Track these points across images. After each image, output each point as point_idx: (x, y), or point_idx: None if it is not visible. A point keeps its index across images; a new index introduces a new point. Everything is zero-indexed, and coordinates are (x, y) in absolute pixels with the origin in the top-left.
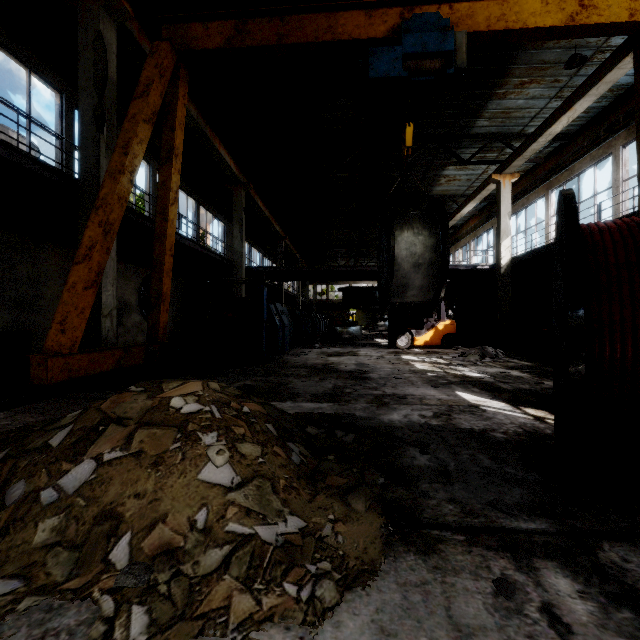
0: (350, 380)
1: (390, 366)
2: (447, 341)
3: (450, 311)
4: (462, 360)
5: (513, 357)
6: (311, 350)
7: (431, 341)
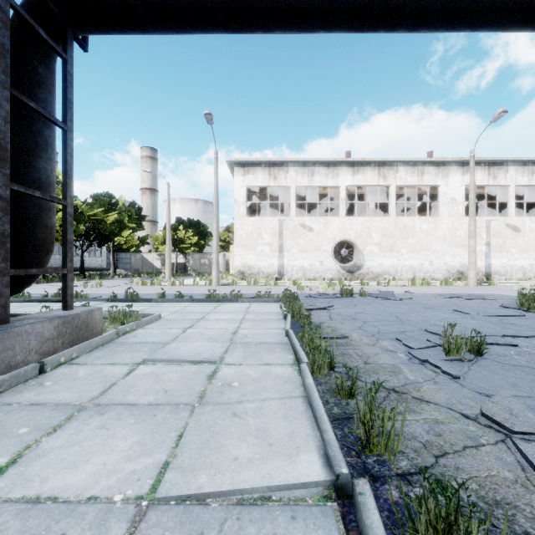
0: None
1: None
2: None
3: None
4: None
5: None
6: None
7: None
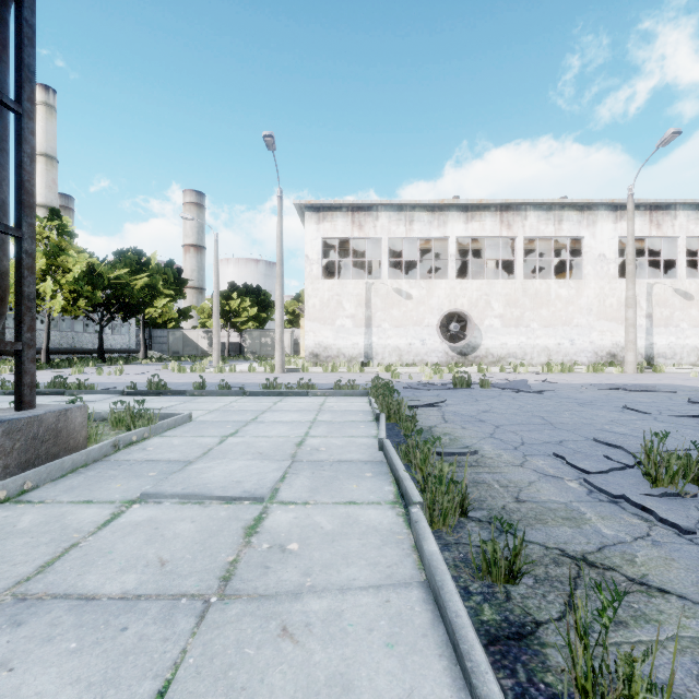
0: None
1: None
2: None
3: None
4: None
5: None
6: None
7: None
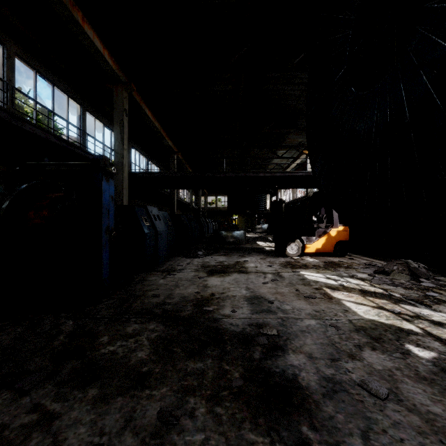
0: (251, 423)
1: (307, 307)
2: (340, 248)
3: (314, 216)
4: (394, 284)
5: (444, 274)
6: (191, 261)
7: (323, 248)
